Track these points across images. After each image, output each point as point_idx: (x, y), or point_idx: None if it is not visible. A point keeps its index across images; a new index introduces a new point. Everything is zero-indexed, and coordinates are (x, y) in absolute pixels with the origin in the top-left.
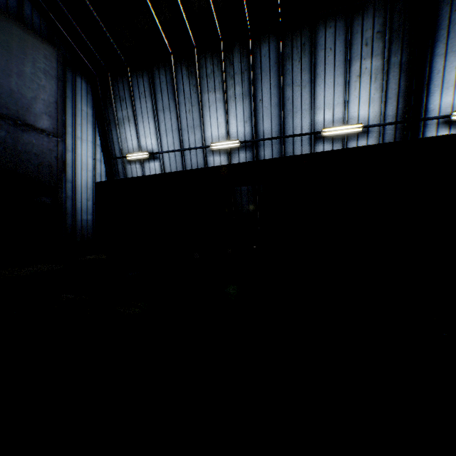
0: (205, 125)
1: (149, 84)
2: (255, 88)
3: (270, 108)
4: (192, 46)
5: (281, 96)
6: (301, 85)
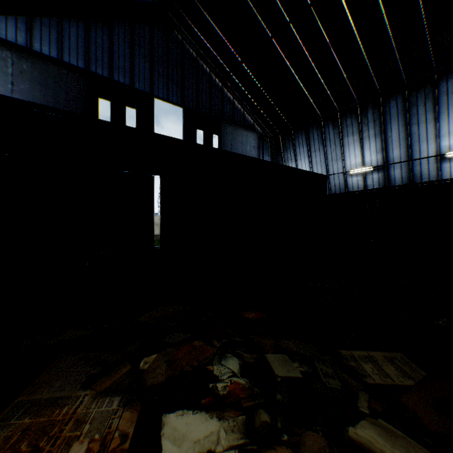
0: (345, 158)
1: (305, 137)
2: (385, 129)
3: (398, 141)
4: (335, 110)
5: (406, 132)
6: (424, 122)
